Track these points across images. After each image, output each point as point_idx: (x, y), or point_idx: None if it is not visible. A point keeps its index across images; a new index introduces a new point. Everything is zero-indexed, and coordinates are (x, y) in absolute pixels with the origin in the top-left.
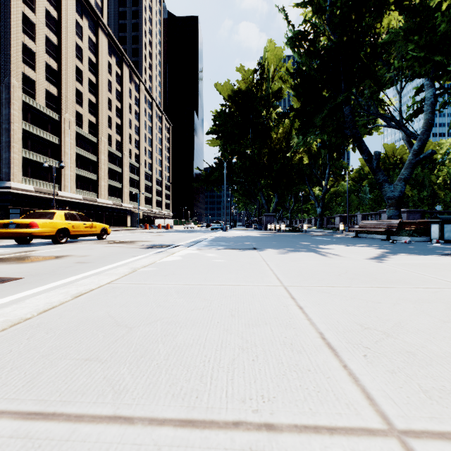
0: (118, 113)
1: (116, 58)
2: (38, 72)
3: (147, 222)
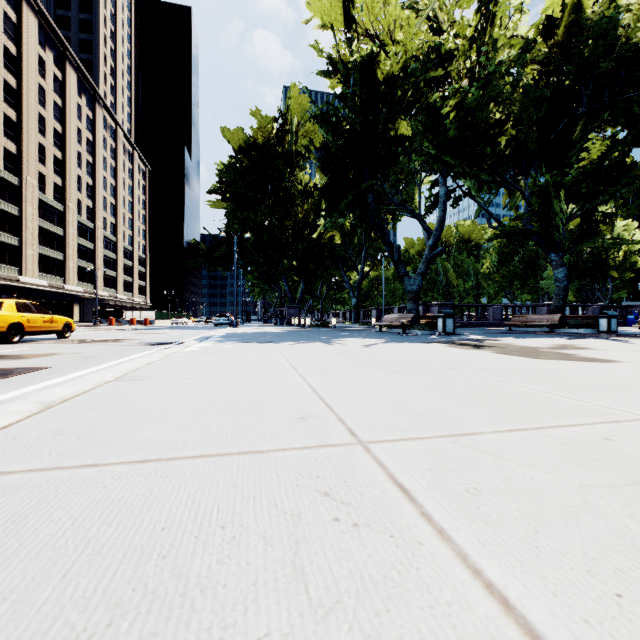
0: (58, 140)
1: (54, 52)
2: None
3: (111, 314)
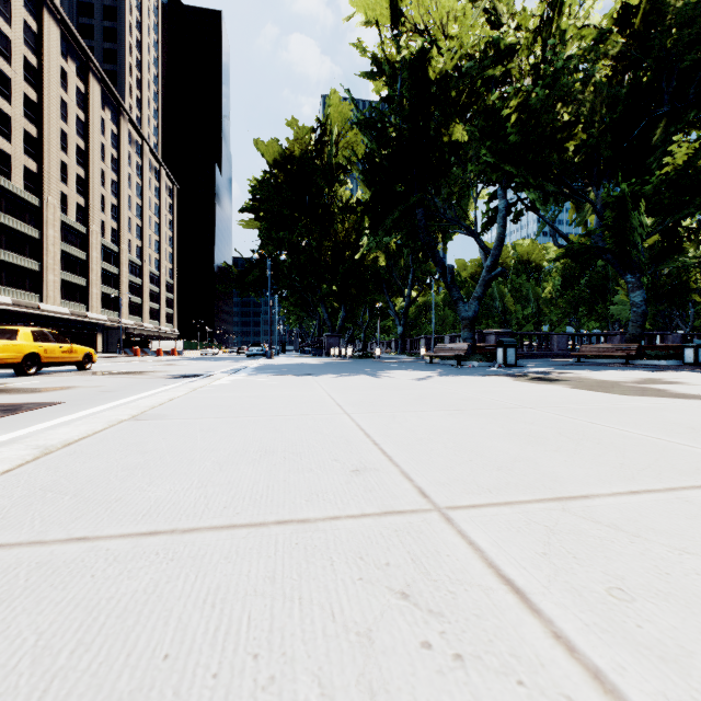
0: (80, 157)
1: (76, 63)
2: None
3: (137, 344)
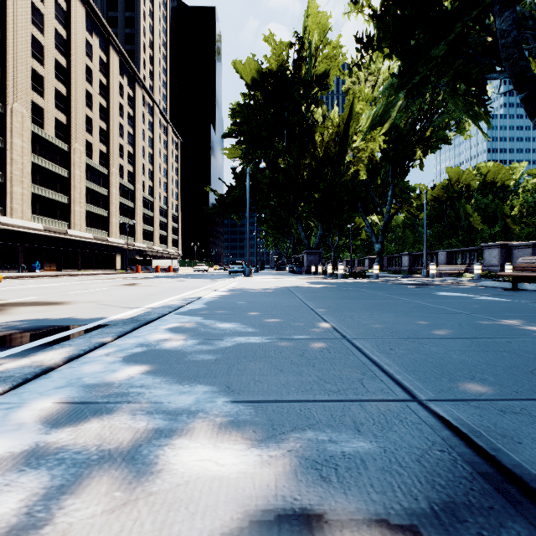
0: (103, 114)
1: (100, 38)
2: None
3: (141, 263)
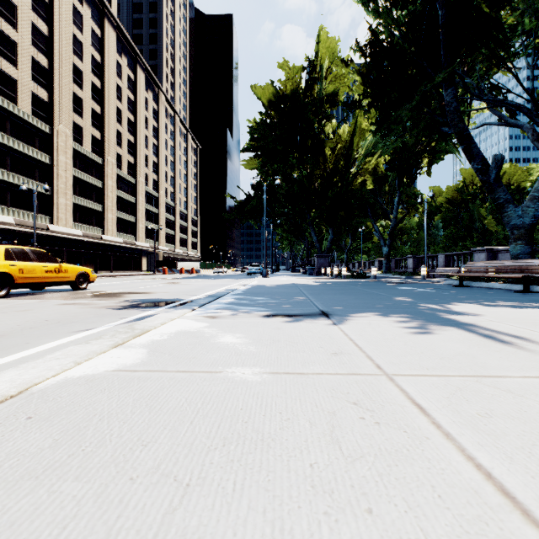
0: (131, 127)
1: (128, 58)
2: (21, 69)
3: (167, 265)
